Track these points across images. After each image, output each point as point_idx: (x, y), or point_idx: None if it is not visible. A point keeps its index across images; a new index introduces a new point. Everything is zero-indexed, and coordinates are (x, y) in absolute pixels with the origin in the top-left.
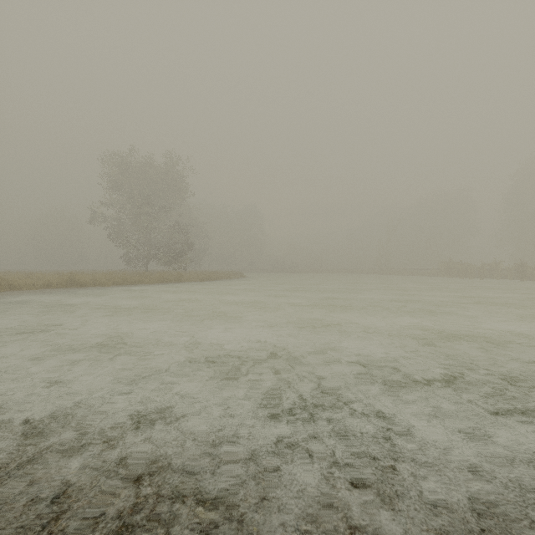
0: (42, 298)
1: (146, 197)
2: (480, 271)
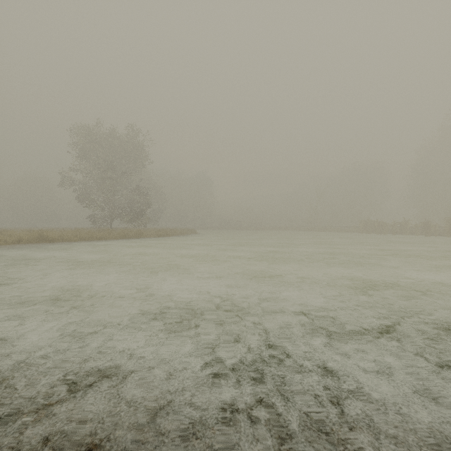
0: (10, 253)
1: (110, 164)
2: (392, 228)
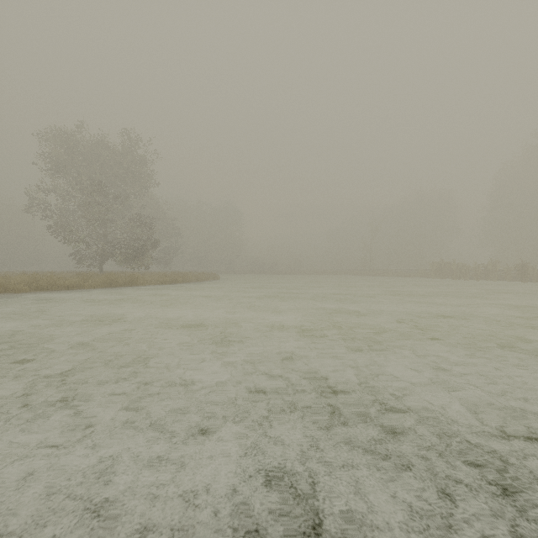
0: None
1: (96, 182)
2: (476, 272)
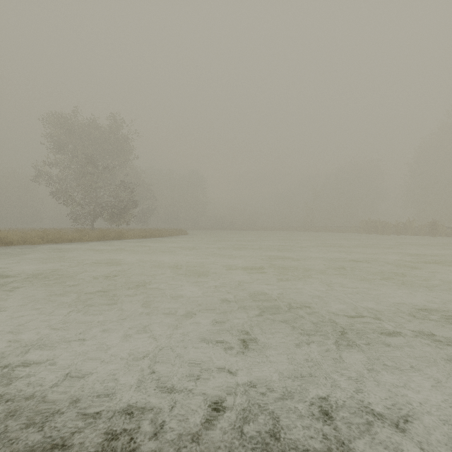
0: None
1: (90, 157)
2: (396, 228)
